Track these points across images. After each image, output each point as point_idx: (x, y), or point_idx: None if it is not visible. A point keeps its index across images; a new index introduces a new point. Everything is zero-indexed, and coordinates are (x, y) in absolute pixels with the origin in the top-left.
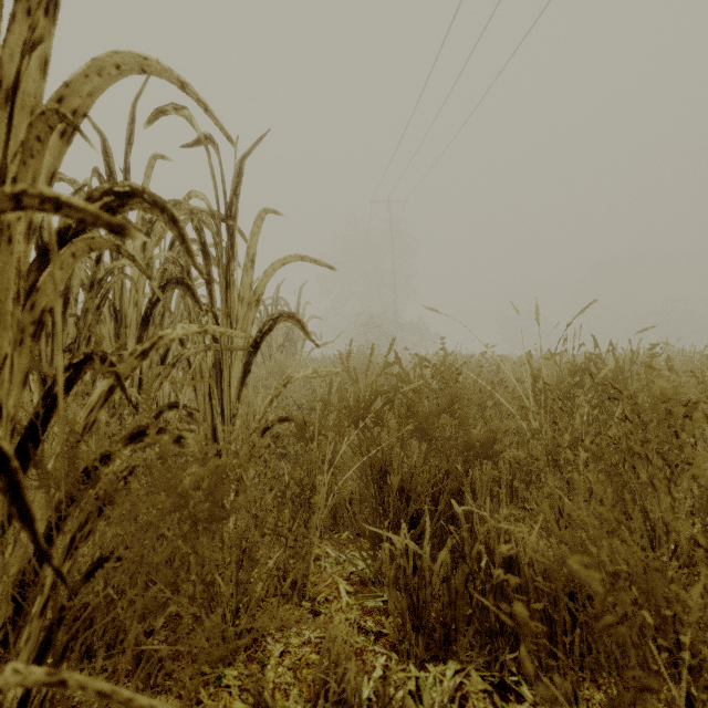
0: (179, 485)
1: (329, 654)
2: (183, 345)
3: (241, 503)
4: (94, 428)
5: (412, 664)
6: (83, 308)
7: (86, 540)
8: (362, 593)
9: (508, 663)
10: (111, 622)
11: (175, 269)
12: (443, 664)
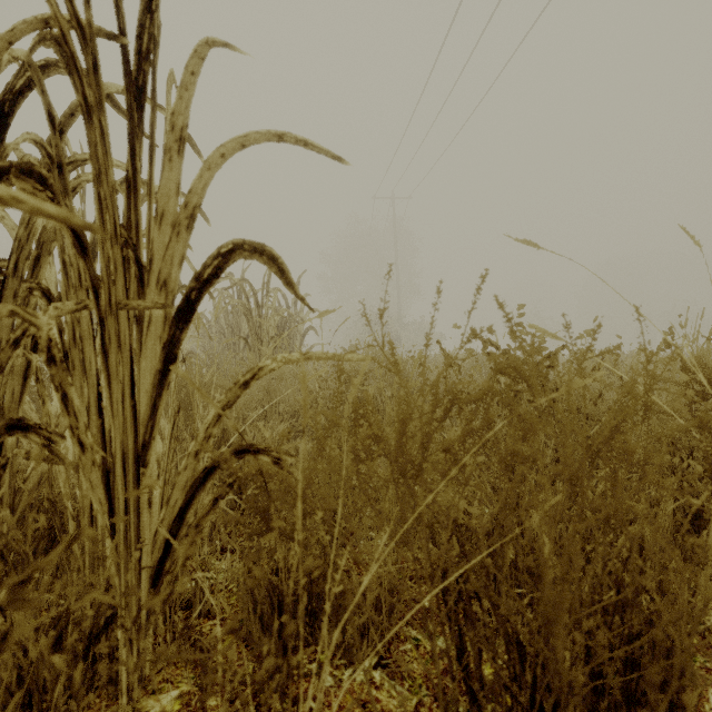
0: None
1: None
2: None
3: None
4: None
5: None
6: None
7: None
8: None
9: None
10: None
11: (38, 163)
12: None
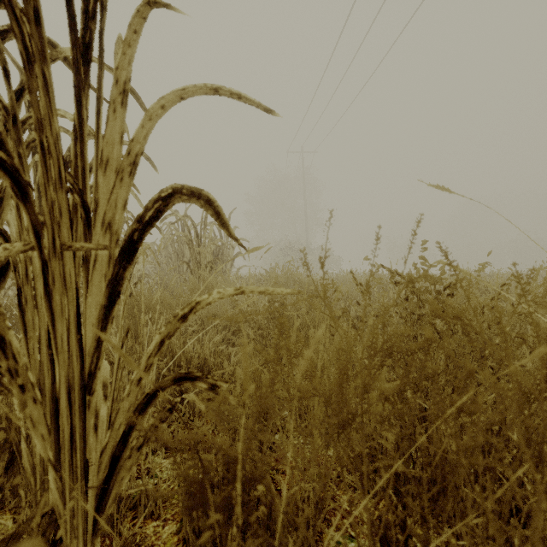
0: None
1: None
2: None
3: None
4: None
5: None
6: None
7: None
8: None
9: None
10: None
11: None
12: None
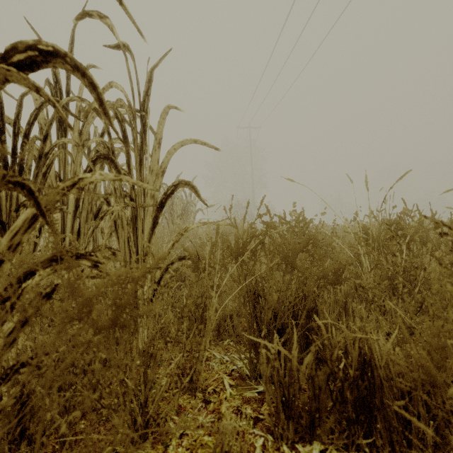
0: (83, 293)
1: (221, 444)
2: (109, 205)
3: (143, 312)
4: (18, 249)
5: (284, 445)
6: (34, 174)
7: (11, 346)
8: (241, 386)
9: (364, 446)
10: (28, 420)
11: (103, 150)
12: (309, 445)
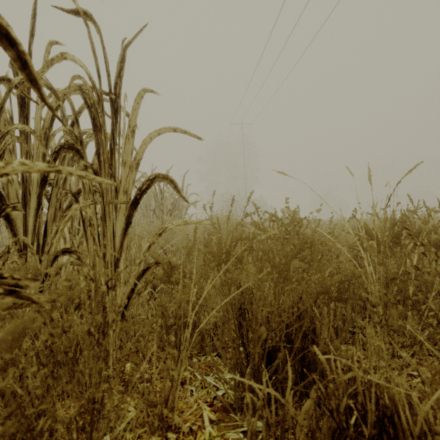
0: None
1: None
2: (77, 202)
3: None
4: None
5: None
6: None
7: None
8: (223, 422)
9: None
10: None
11: (71, 139)
12: None
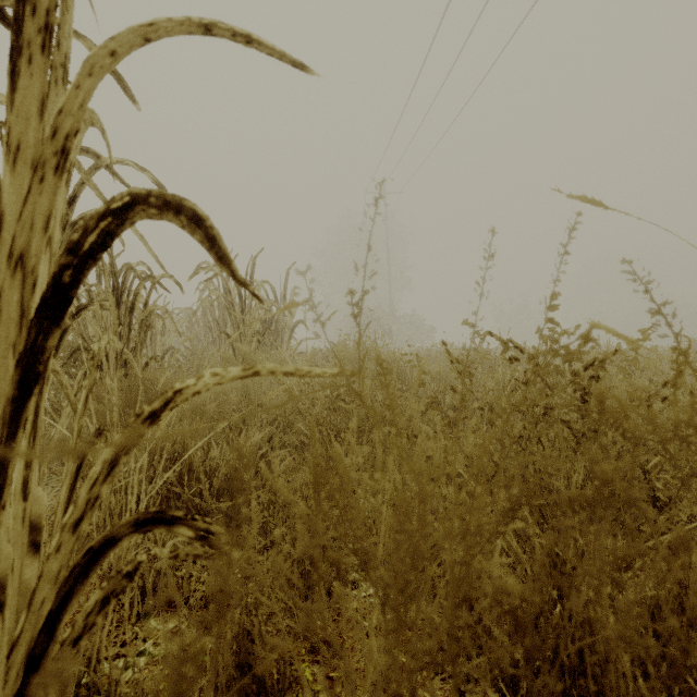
0: None
1: None
2: None
3: None
4: None
5: None
6: None
7: None
8: None
9: None
10: None
11: None
12: None
